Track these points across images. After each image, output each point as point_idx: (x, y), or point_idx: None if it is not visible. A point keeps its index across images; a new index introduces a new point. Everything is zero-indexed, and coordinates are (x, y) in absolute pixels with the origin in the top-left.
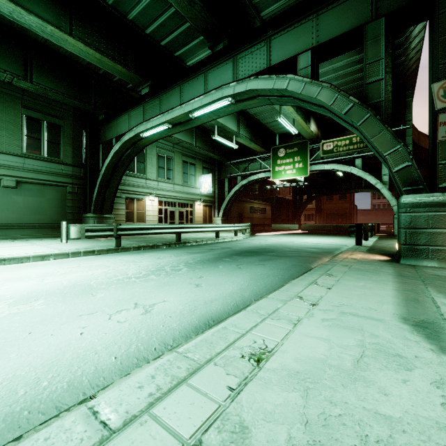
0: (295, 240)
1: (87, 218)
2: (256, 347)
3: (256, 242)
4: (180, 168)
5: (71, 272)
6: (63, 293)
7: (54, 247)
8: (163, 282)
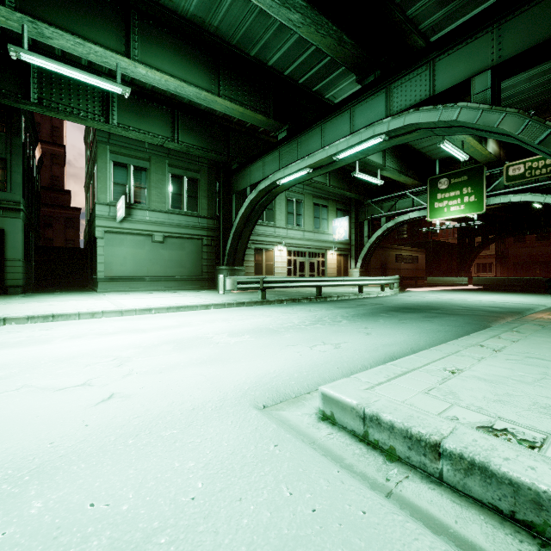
0: (465, 297)
1: (221, 270)
2: (447, 367)
3: (411, 299)
4: (311, 213)
5: (244, 319)
6: (257, 332)
7: (206, 298)
8: (333, 330)
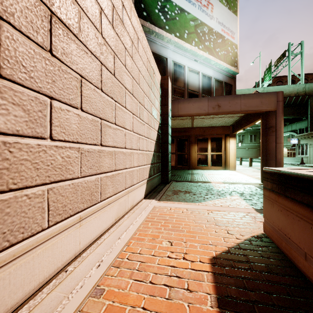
0: None
1: None
2: None
3: None
4: None
5: None
6: None
7: None
8: None
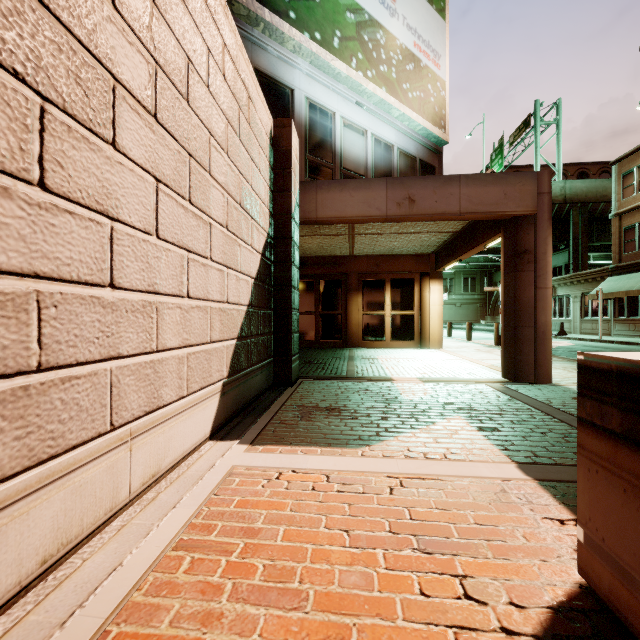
0: None
1: (486, 318)
2: None
3: None
4: None
5: None
6: None
7: None
8: None
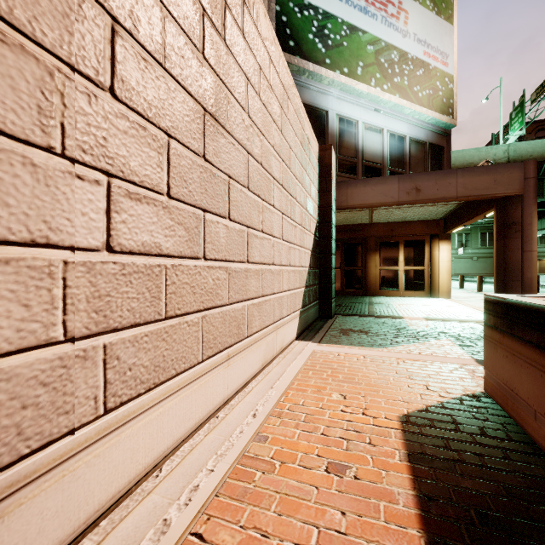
0: None
1: None
2: None
3: None
4: None
5: None
6: None
7: None
8: None
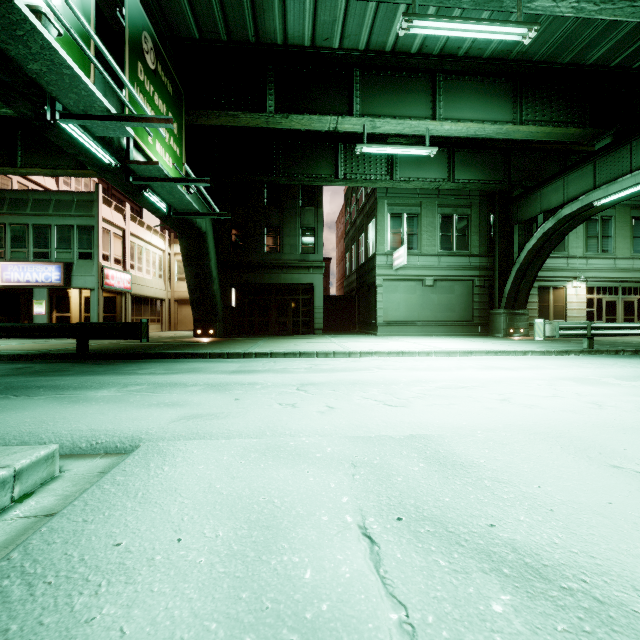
0: None
1: (496, 315)
2: None
3: None
4: (627, 231)
5: (602, 367)
6: None
7: (506, 344)
8: None
